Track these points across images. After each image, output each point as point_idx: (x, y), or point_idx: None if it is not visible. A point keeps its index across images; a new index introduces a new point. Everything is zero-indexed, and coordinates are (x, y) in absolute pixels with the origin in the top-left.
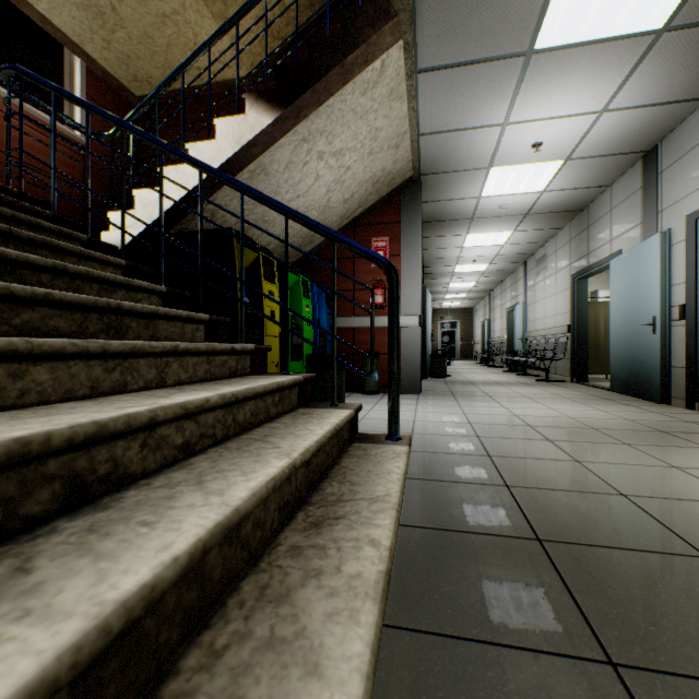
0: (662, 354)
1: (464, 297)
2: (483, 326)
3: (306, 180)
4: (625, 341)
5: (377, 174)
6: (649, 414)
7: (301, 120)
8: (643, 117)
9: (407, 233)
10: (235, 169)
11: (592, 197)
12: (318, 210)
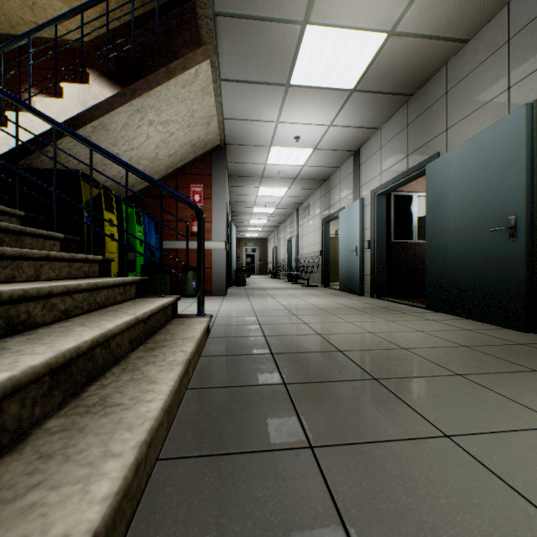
0: (360, 267)
1: (261, 230)
2: (273, 251)
3: (139, 138)
4: (345, 260)
5: (194, 140)
6: (352, 301)
7: (136, 97)
8: (351, 132)
9: (217, 183)
10: (80, 124)
11: (331, 172)
12: (148, 160)
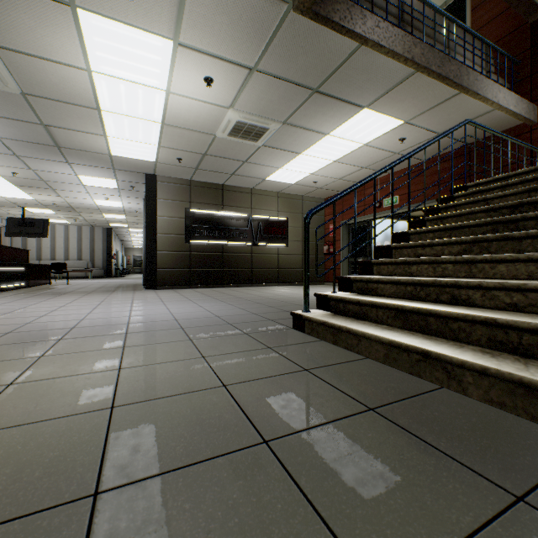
0: None
1: None
2: None
3: None
4: None
5: None
6: None
7: None
8: None
9: None
10: None
11: None
12: None
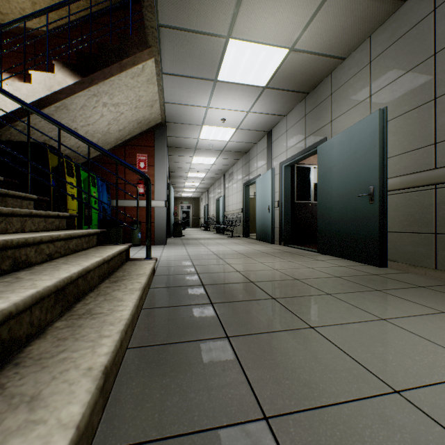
0: (272, 222)
1: (194, 191)
2: (205, 208)
3: (94, 116)
4: (261, 216)
5: (140, 118)
6: (265, 247)
7: (94, 85)
8: (264, 118)
9: (159, 153)
10: (45, 104)
11: (250, 147)
12: (102, 133)
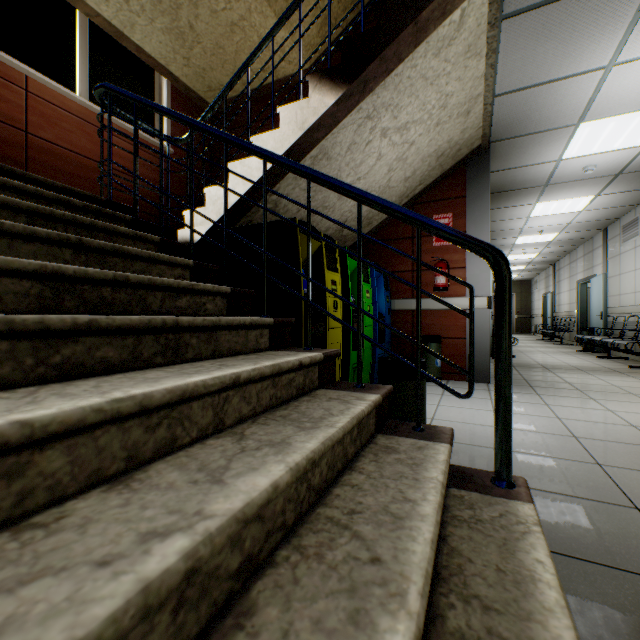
0: None
1: (522, 269)
2: (544, 298)
3: (367, 161)
4: None
5: (442, 146)
6: None
7: (367, 95)
8: None
9: (474, 207)
10: (297, 157)
11: None
12: (377, 191)
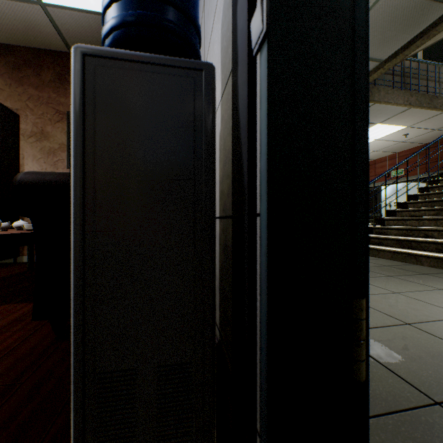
0: None
1: None
2: None
3: None
4: None
5: None
6: None
7: None
8: None
9: None
10: None
11: None
12: None
